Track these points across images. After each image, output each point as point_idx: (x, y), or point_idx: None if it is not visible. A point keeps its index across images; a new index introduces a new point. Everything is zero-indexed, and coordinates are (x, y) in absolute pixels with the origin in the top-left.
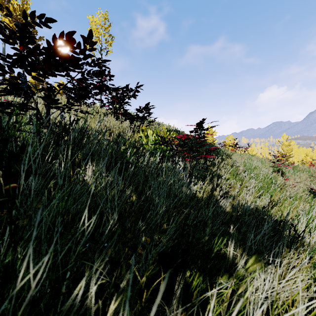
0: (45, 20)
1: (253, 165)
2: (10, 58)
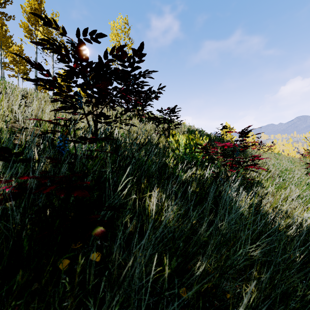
0: (96, 36)
1: (283, 167)
2: (71, 79)
